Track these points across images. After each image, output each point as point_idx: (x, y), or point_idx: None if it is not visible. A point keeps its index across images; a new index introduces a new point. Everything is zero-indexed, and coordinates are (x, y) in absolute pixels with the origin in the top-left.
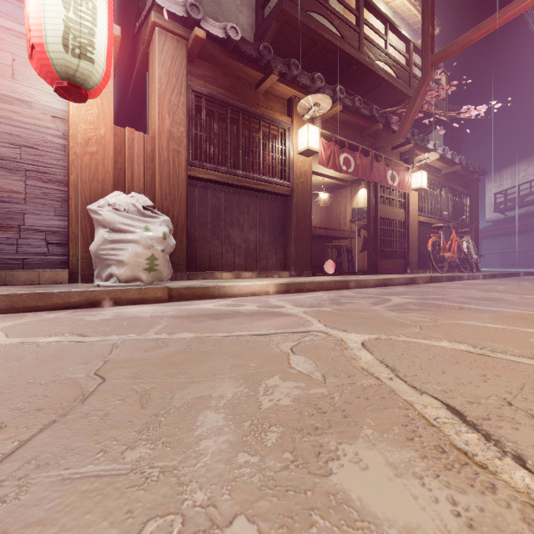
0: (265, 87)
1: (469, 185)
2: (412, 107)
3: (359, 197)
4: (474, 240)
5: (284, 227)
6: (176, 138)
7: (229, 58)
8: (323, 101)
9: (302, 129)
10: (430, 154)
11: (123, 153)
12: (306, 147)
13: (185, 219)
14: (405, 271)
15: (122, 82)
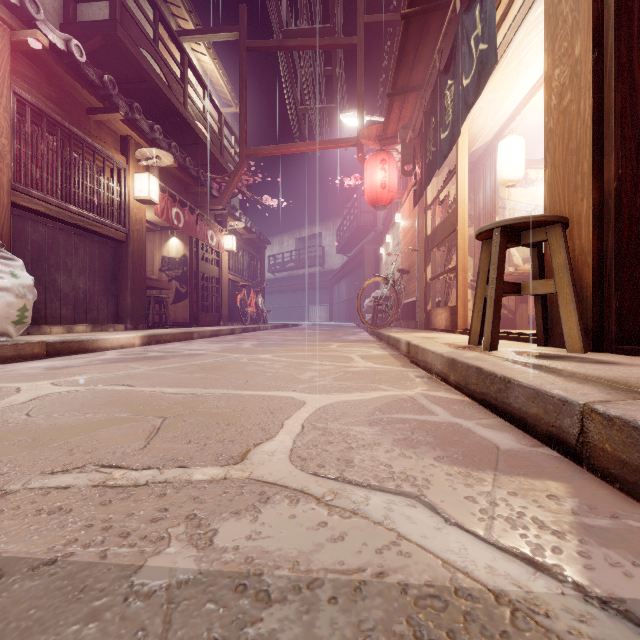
0: (102, 117)
1: (259, 251)
2: (232, 183)
3: (170, 245)
4: (263, 298)
5: (116, 275)
6: None
7: (66, 73)
8: (166, 157)
9: (141, 176)
10: (239, 223)
11: None
12: (147, 196)
13: None
14: (219, 324)
15: None
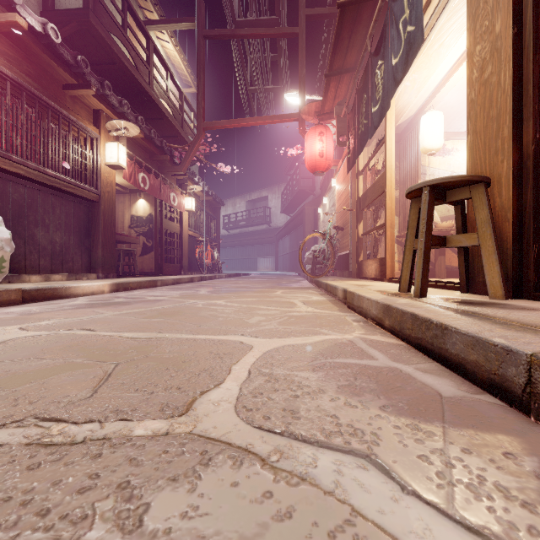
0: (77, 93)
1: (215, 211)
2: (191, 152)
3: (138, 206)
4: (218, 251)
5: (89, 231)
6: None
7: (43, 53)
8: (133, 128)
9: (111, 144)
10: (198, 187)
11: None
12: (116, 162)
13: None
14: (181, 273)
15: None
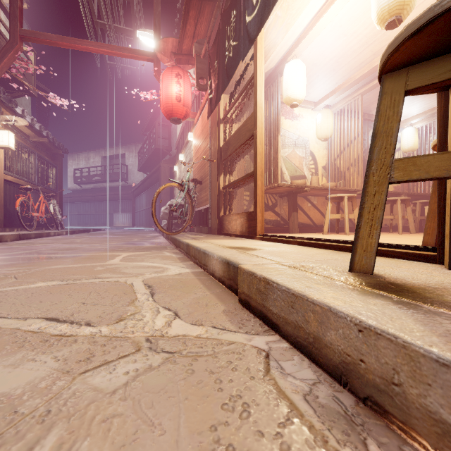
0: None
1: (55, 158)
2: None
3: None
4: (59, 204)
5: None
6: None
7: None
8: None
9: None
10: (18, 118)
11: None
12: None
13: None
14: None
15: None
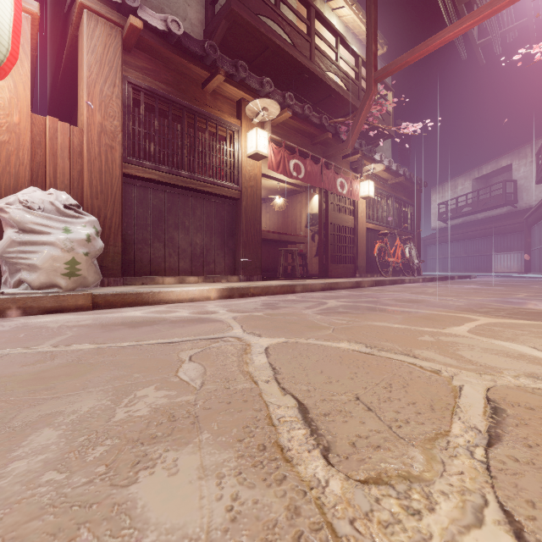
0: (212, 86)
1: (413, 196)
2: (358, 119)
3: (313, 203)
4: (417, 247)
5: (233, 231)
6: (109, 132)
7: (172, 53)
8: (271, 106)
9: (251, 133)
10: (376, 165)
11: (44, 144)
12: (255, 151)
13: (120, 220)
14: (355, 275)
15: (54, 65)
